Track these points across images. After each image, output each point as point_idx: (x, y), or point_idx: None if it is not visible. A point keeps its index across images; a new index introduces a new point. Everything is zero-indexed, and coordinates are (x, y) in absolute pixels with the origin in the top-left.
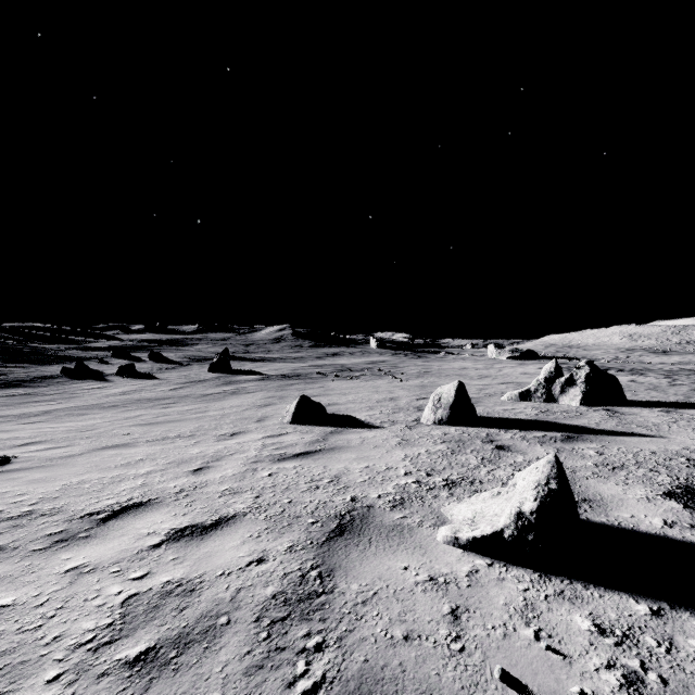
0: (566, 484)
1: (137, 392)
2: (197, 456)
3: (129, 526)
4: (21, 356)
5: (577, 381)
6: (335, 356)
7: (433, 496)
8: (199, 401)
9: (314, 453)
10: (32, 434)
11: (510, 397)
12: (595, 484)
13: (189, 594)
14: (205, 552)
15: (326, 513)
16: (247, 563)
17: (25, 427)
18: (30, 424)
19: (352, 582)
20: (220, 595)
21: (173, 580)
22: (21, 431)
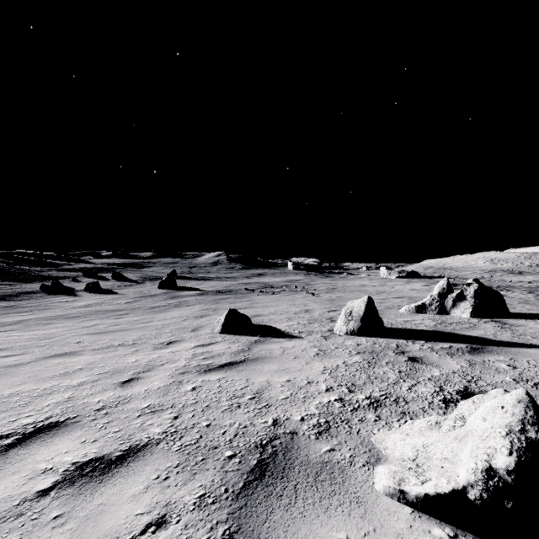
0: None
1: (98, 305)
2: (131, 366)
3: (30, 457)
4: (9, 276)
5: (466, 296)
6: (260, 276)
7: (360, 420)
8: (147, 312)
9: (238, 364)
10: None
11: (408, 310)
12: None
13: None
14: (98, 504)
15: (245, 442)
16: (142, 526)
17: None
18: (3, 332)
19: None
20: None
21: None
22: None
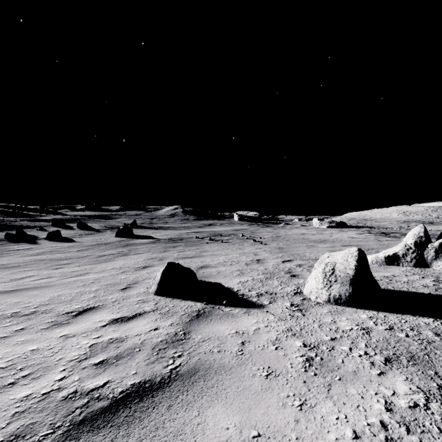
0: None
1: (50, 253)
2: None
3: None
4: None
5: None
6: (210, 226)
7: None
8: (91, 261)
9: (153, 395)
10: None
11: (375, 261)
12: None
13: None
14: None
15: None
16: None
17: None
18: None
19: None
20: None
21: None
22: None
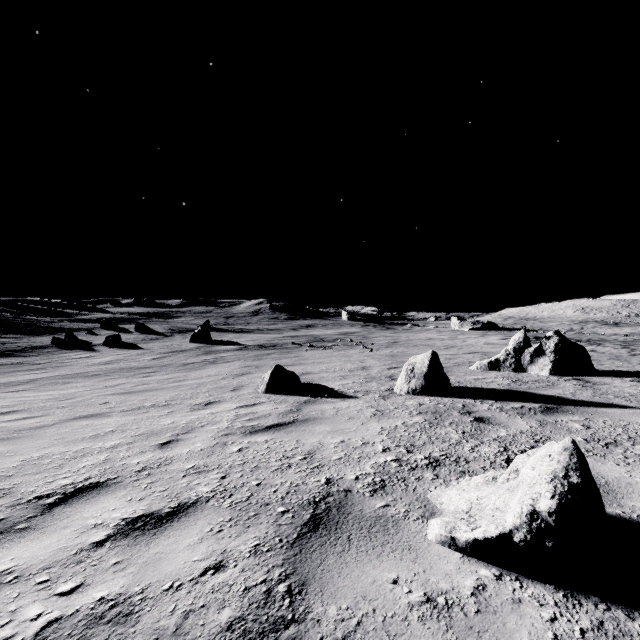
0: (590, 477)
1: (121, 361)
2: (168, 428)
3: (77, 514)
4: (15, 328)
5: (546, 351)
6: (309, 328)
7: (417, 478)
8: (178, 370)
9: (287, 425)
10: (11, 403)
11: (480, 367)
12: (593, 464)
13: (123, 620)
14: (155, 553)
15: (298, 499)
16: (201, 570)
17: (7, 395)
18: (14, 392)
19: (329, 603)
20: (163, 623)
21: (108, 596)
22: (1, 400)
